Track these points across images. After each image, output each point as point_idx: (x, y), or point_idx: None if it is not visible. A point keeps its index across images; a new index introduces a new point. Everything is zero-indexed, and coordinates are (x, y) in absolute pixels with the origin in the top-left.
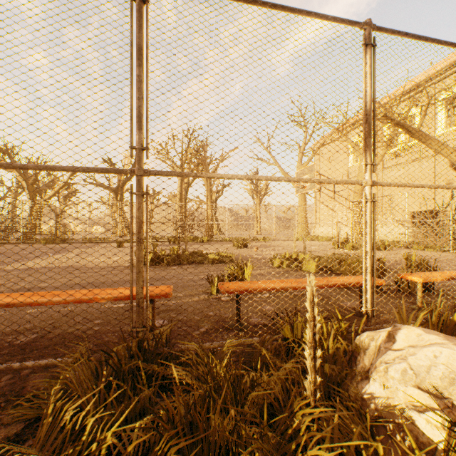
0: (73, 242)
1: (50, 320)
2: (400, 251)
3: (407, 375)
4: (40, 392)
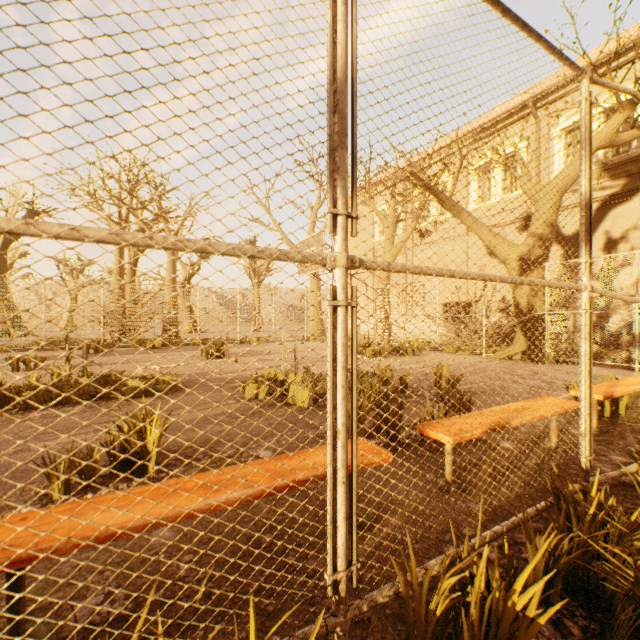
0: None
1: None
2: (431, 355)
3: None
4: None
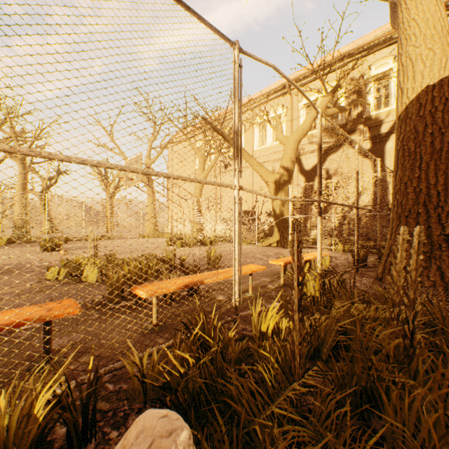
0: None
1: None
2: (223, 245)
3: None
4: None
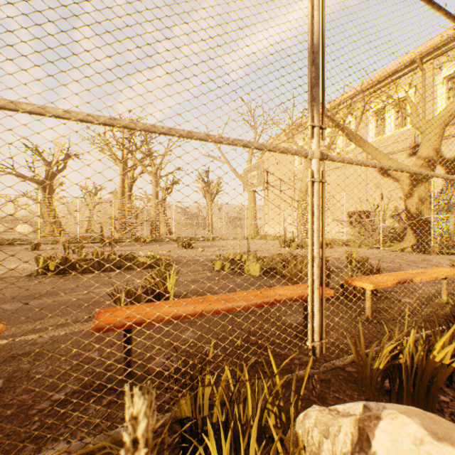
0: None
1: None
2: (340, 248)
3: None
4: None
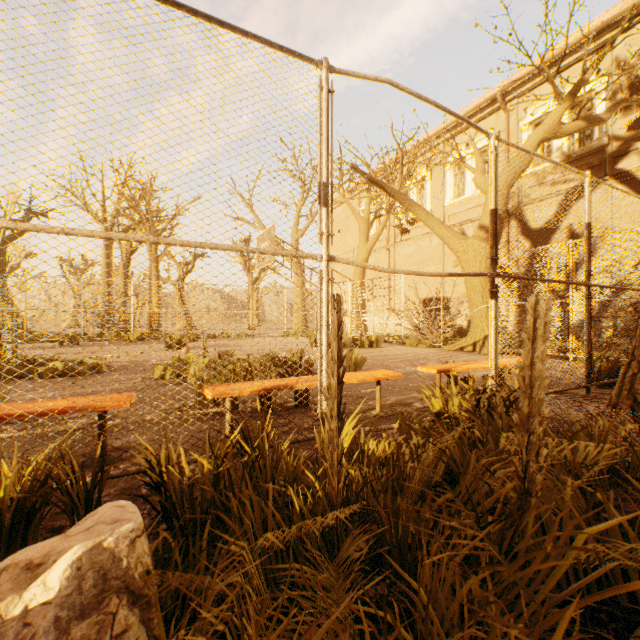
0: None
1: None
2: (388, 348)
3: None
4: None
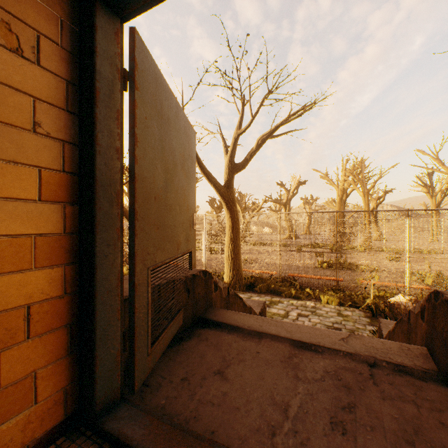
0: (266, 245)
1: (305, 283)
2: None
3: (392, 299)
4: (319, 293)
